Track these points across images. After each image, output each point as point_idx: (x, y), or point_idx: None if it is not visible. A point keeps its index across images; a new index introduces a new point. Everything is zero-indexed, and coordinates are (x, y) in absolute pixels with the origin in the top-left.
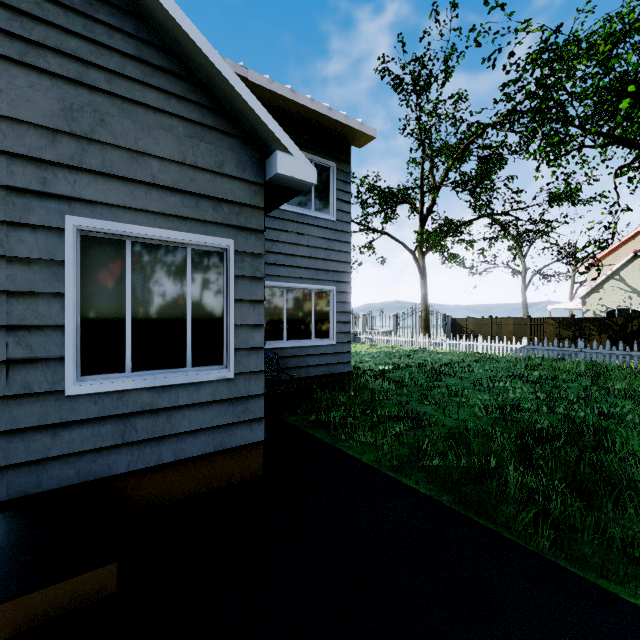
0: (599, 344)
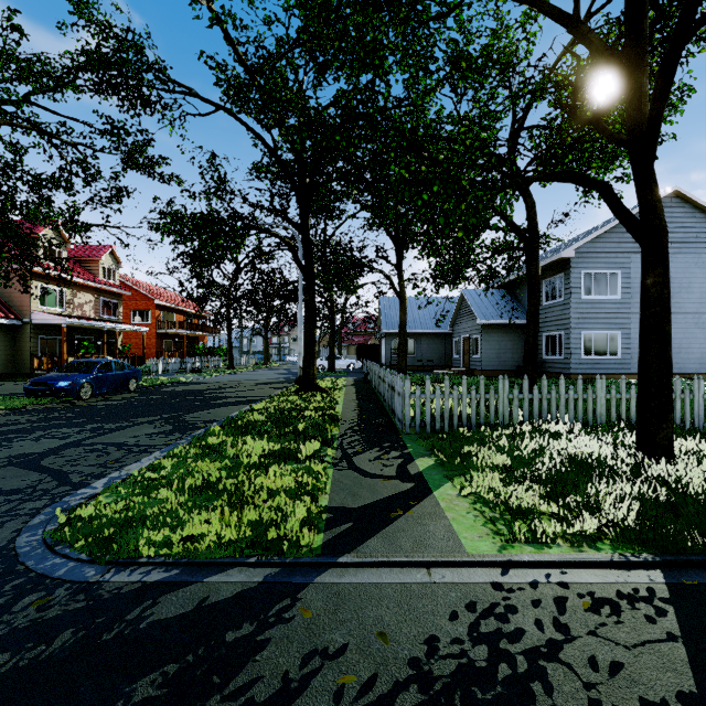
0: None
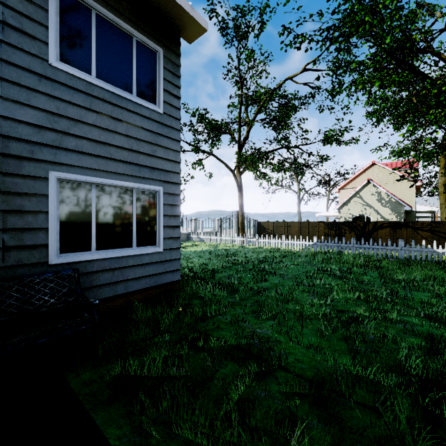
0: (350, 239)
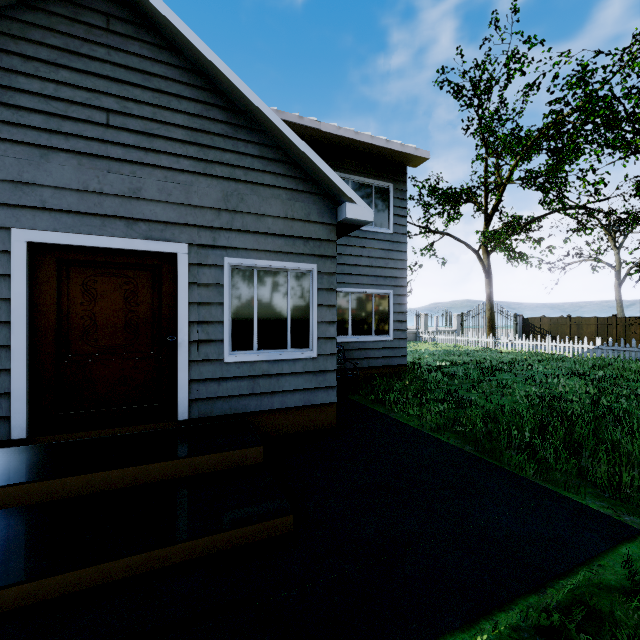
0: None
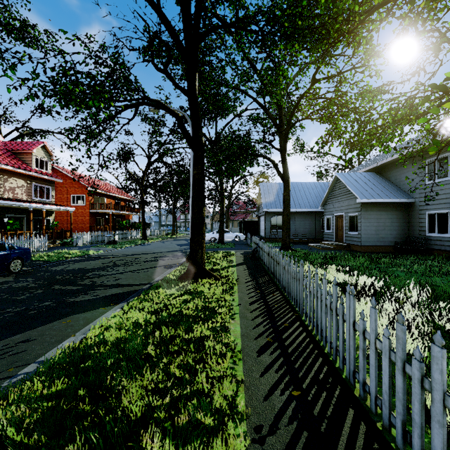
0: None
